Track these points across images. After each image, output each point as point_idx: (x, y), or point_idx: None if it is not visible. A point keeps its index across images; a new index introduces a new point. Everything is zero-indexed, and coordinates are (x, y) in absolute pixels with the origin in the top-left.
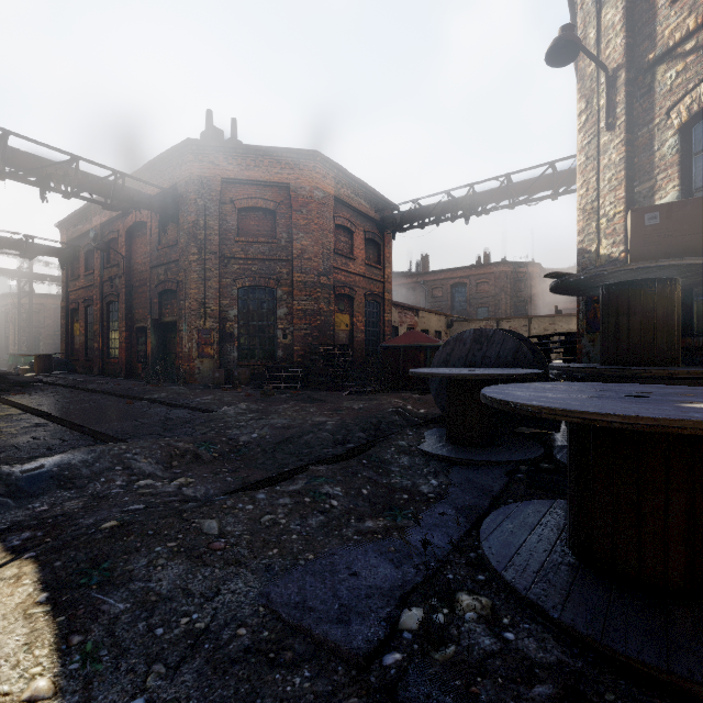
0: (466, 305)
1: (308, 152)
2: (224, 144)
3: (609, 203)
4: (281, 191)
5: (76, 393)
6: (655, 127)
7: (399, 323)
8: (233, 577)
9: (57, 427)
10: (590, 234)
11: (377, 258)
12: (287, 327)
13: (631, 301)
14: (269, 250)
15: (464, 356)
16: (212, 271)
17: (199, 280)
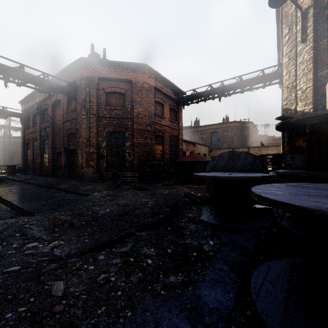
0: (217, 142)
1: (141, 64)
2: (99, 60)
3: (302, 82)
4: (128, 84)
5: (22, 185)
6: None
7: (186, 150)
8: None
9: None
10: (291, 100)
11: (175, 118)
12: (130, 152)
13: None
14: (122, 113)
15: (223, 166)
16: (93, 124)
17: (86, 128)
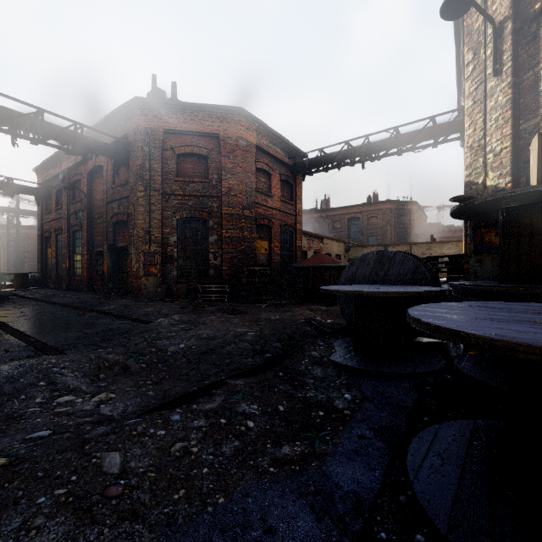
0: (359, 235)
1: (234, 108)
2: (165, 101)
3: (495, 140)
4: (212, 140)
5: (40, 306)
6: (540, 70)
7: (307, 248)
8: (125, 539)
9: (8, 338)
10: (477, 168)
11: (290, 196)
12: (217, 251)
13: (533, 223)
14: (202, 189)
15: (367, 275)
16: (156, 205)
17: (145, 213)
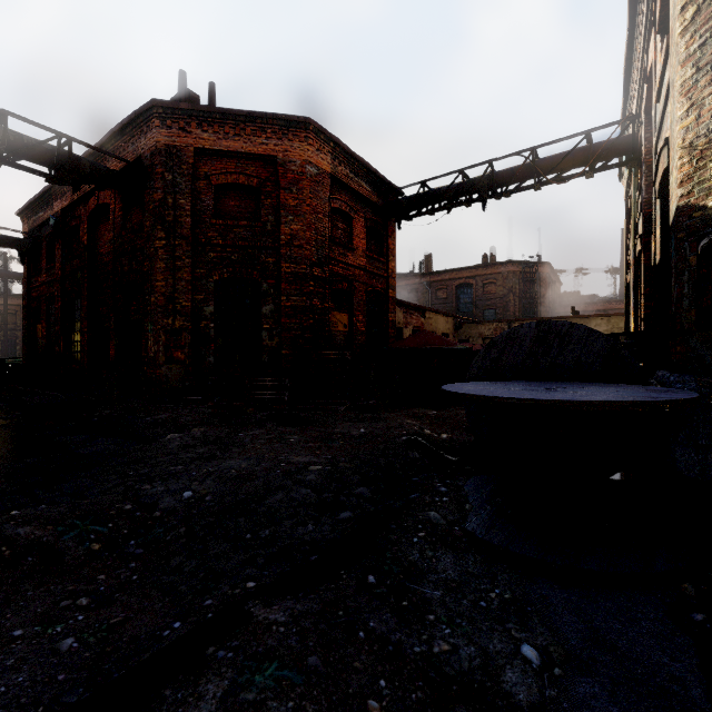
0: (472, 307)
1: (298, 118)
2: (197, 107)
3: None
4: (267, 166)
5: None
6: None
7: (404, 324)
8: None
9: None
10: (704, 181)
11: (379, 250)
12: (273, 327)
13: None
14: (252, 236)
15: (519, 363)
16: (183, 260)
17: (167, 270)
